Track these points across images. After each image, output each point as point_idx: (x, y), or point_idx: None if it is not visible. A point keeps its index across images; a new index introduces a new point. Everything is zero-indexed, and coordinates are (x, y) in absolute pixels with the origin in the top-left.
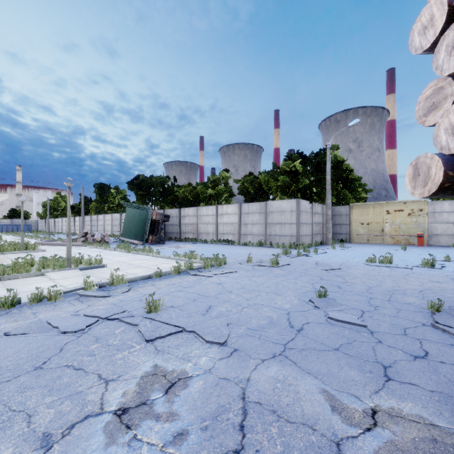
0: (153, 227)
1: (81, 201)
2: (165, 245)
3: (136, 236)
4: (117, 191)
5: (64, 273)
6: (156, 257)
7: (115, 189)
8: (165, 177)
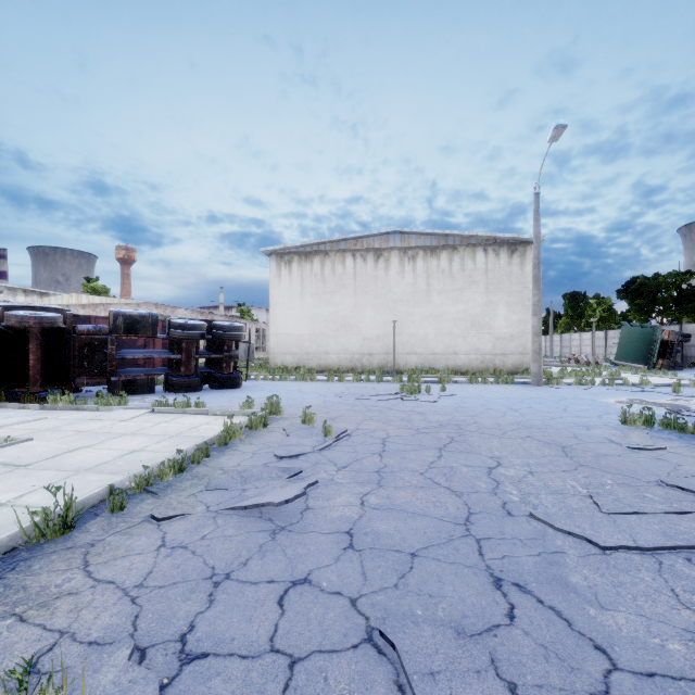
0: (664, 349)
1: (549, 318)
2: (683, 372)
3: (635, 360)
4: (597, 302)
5: (597, 379)
6: (671, 379)
7: (595, 298)
8: (682, 274)
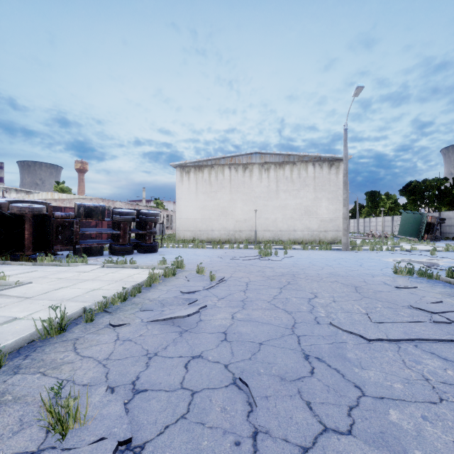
0: (428, 228)
1: (356, 208)
2: (440, 242)
3: (410, 235)
4: (387, 197)
5: (384, 247)
6: (432, 247)
7: (386, 195)
8: (441, 180)
